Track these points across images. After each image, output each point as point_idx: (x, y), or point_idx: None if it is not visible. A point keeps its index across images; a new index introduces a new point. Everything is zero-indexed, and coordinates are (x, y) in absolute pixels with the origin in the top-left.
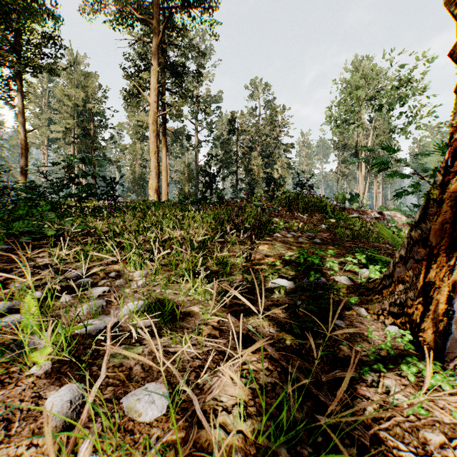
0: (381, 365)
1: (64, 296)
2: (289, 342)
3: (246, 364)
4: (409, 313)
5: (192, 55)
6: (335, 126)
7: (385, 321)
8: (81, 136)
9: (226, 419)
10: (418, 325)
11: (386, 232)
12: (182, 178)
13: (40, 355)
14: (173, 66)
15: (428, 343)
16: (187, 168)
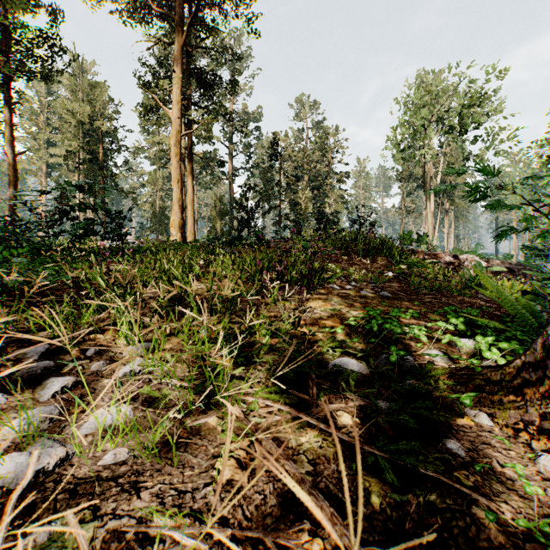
0: None
1: None
2: (377, 500)
3: None
4: None
5: (225, 61)
6: (400, 151)
7: (531, 443)
8: (88, 161)
9: None
10: None
11: (488, 284)
12: (213, 213)
13: None
14: (201, 75)
15: None
16: (219, 201)
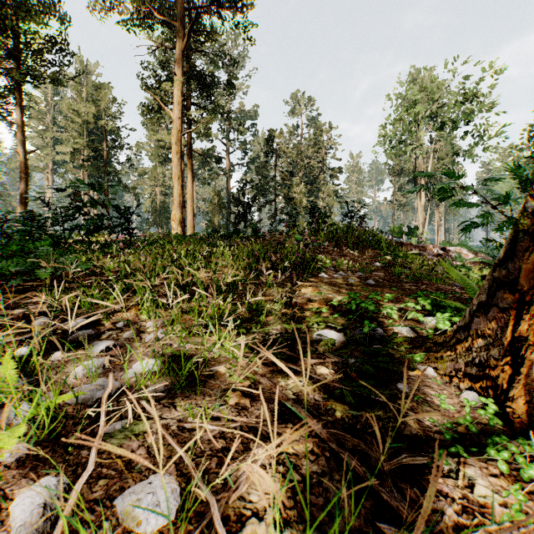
0: (461, 447)
1: (56, 353)
2: (340, 414)
3: None
4: (492, 376)
5: (222, 63)
6: (391, 147)
7: (459, 385)
8: (92, 159)
9: (256, 529)
10: (505, 392)
11: (455, 272)
12: (211, 207)
13: (9, 437)
14: (200, 76)
15: (518, 416)
16: (217, 196)
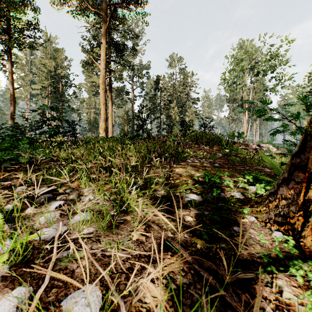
0: (273, 267)
1: (29, 208)
2: (199, 246)
3: (166, 266)
4: (291, 223)
5: (129, 36)
6: (228, 86)
7: (271, 228)
8: (53, 92)
9: None
10: (299, 232)
11: (266, 159)
12: (123, 121)
13: None
14: (116, 44)
15: (307, 248)
16: (126, 114)
